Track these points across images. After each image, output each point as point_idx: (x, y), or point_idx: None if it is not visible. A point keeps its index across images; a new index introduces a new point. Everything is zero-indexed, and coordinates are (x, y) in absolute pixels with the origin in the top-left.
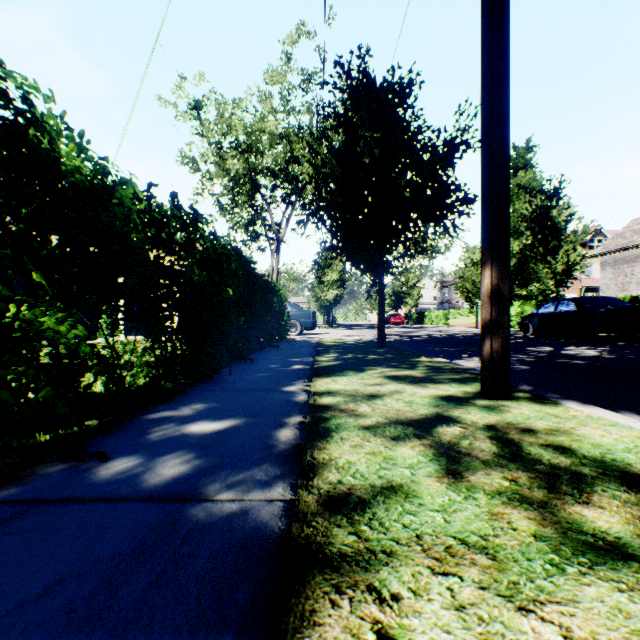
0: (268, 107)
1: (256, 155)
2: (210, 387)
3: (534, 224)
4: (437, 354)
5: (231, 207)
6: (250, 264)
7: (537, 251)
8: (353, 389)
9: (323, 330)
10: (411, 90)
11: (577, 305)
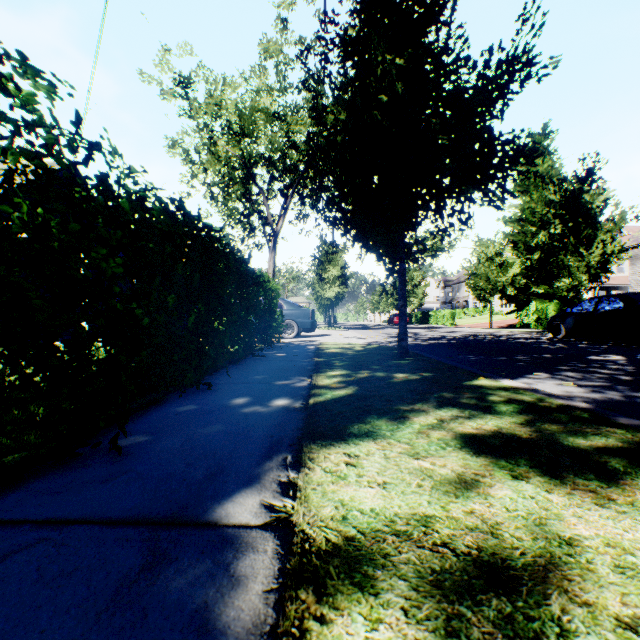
0: (262, 81)
1: (249, 137)
2: (26, 499)
3: (564, 211)
4: (481, 367)
5: (223, 196)
6: (210, 232)
7: (567, 241)
8: (415, 519)
9: (323, 331)
10: (443, 9)
11: (626, 302)
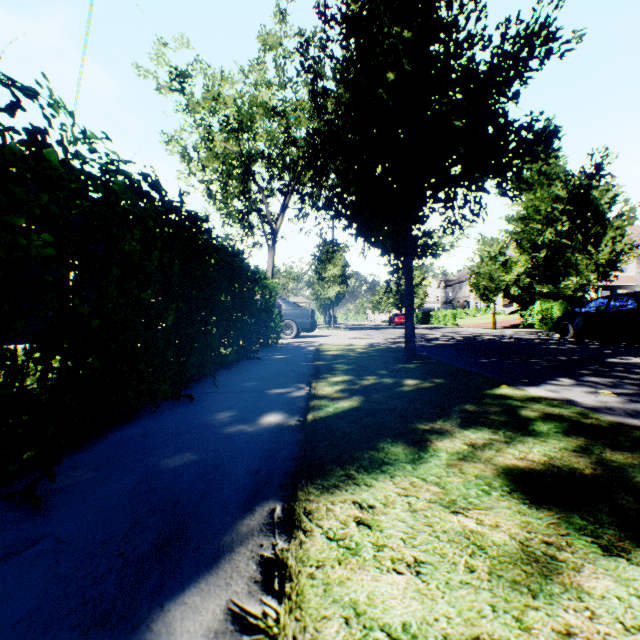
0: (260, 75)
1: (248, 133)
2: None
3: (571, 207)
4: (495, 371)
5: (221, 194)
6: (195, 220)
7: (575, 239)
8: None
9: (324, 331)
10: None
11: (639, 301)
